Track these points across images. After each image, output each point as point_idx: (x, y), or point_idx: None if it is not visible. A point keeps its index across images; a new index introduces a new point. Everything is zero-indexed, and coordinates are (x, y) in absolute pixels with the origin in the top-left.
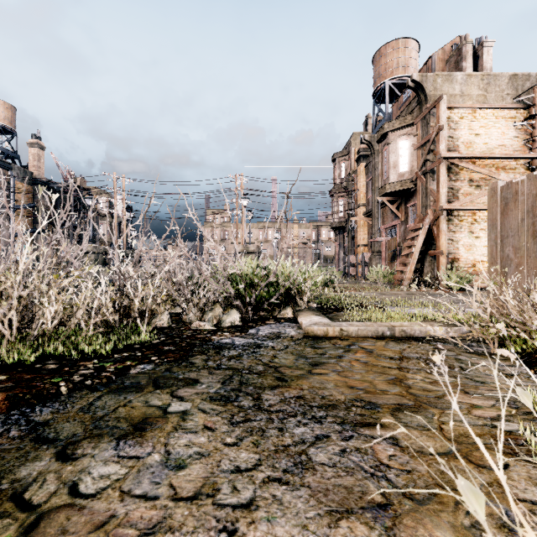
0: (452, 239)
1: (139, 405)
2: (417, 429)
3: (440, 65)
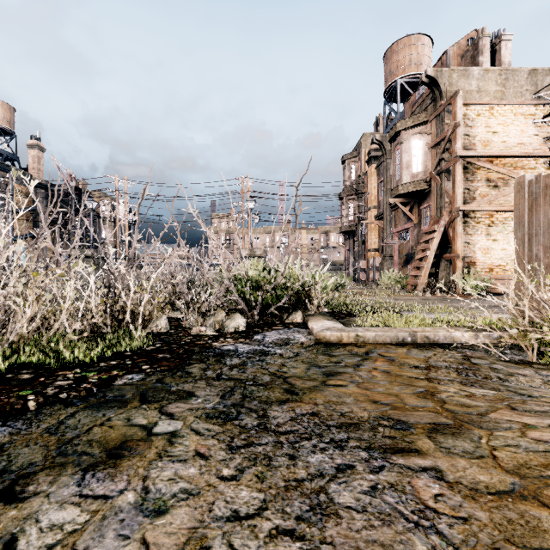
0: (468, 242)
1: (119, 424)
2: (463, 456)
3: (455, 60)
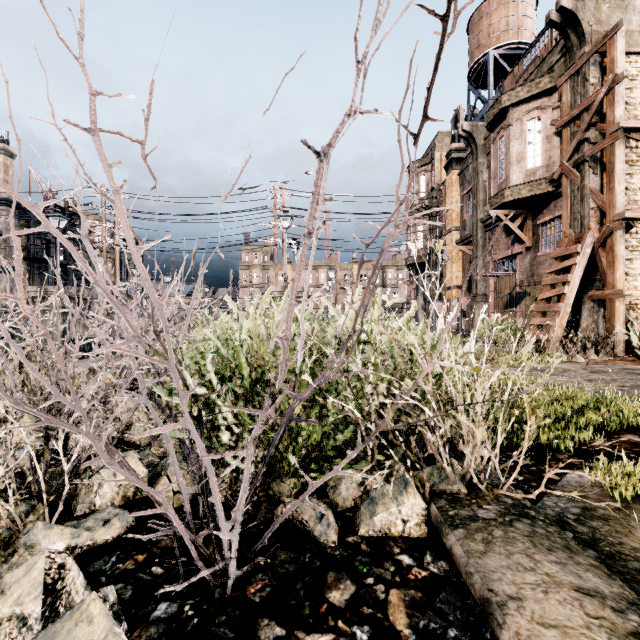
0: (627, 272)
1: None
2: None
3: None
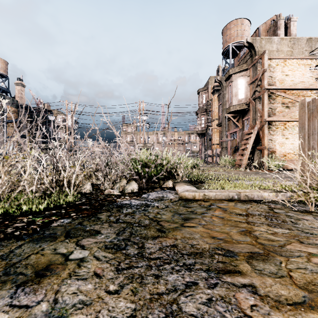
0: (271, 139)
1: (48, 253)
2: (270, 276)
3: (263, 33)
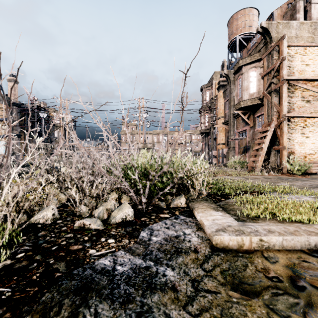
0: (290, 138)
1: None
2: None
3: (278, 18)
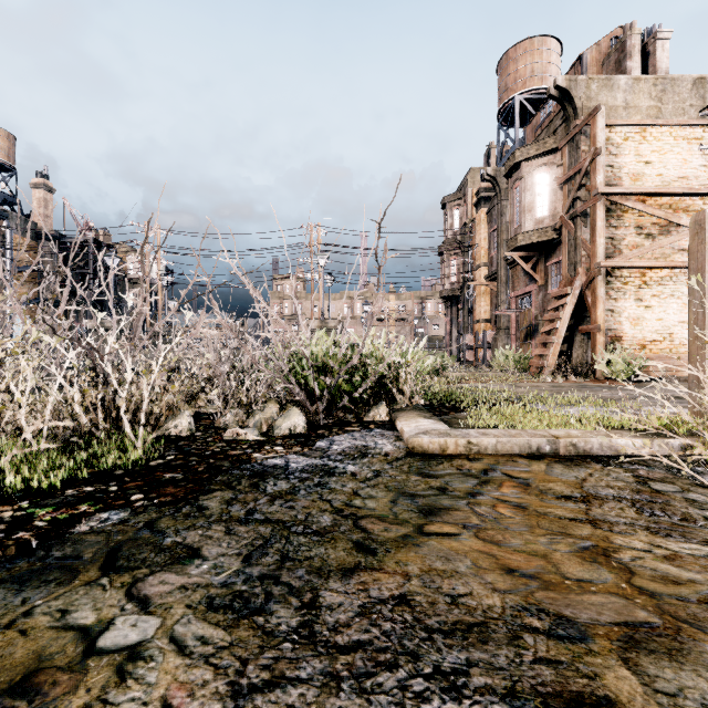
0: (612, 310)
1: (41, 625)
2: None
3: (593, 66)
